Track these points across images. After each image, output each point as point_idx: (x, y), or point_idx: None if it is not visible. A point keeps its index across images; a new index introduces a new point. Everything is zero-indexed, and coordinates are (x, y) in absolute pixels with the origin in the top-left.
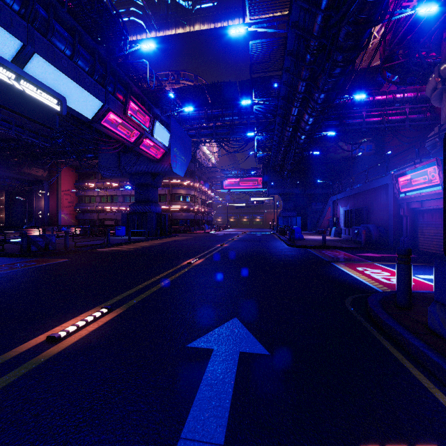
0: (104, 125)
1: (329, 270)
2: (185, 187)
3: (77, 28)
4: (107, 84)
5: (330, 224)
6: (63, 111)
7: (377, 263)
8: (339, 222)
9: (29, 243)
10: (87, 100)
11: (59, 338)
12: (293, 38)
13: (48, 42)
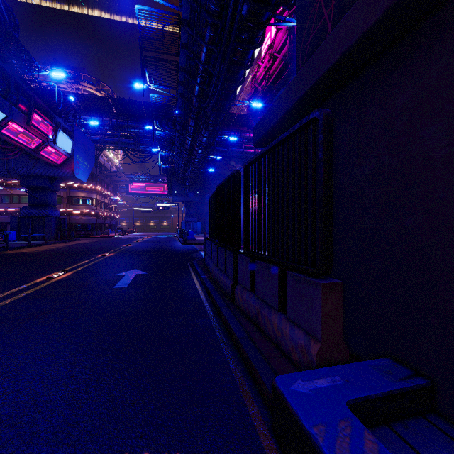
0: (4, 133)
1: (195, 254)
2: (85, 189)
3: None
4: (10, 97)
5: None
6: None
7: None
8: None
9: None
10: None
11: (53, 278)
12: (181, 100)
13: None
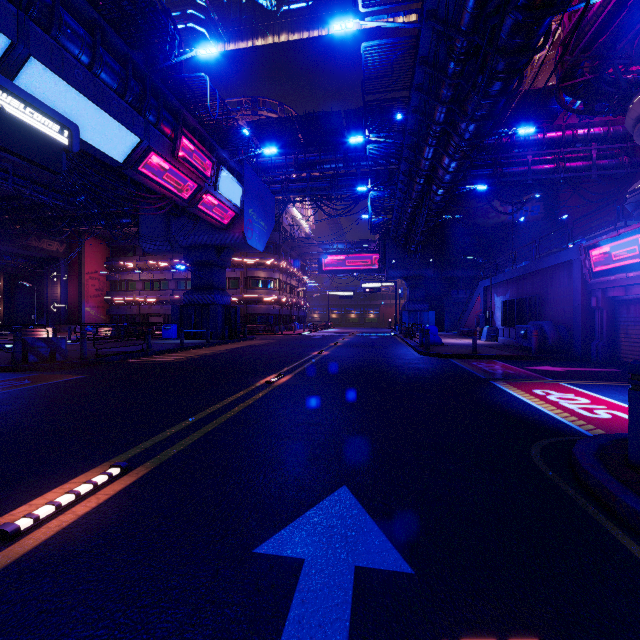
0: (143, 173)
1: (491, 393)
2: (265, 267)
3: (98, 23)
4: (147, 110)
5: (480, 321)
6: (74, 145)
7: (562, 381)
8: (494, 319)
9: (25, 350)
10: (115, 133)
11: (16, 533)
12: (429, 37)
13: (52, 41)
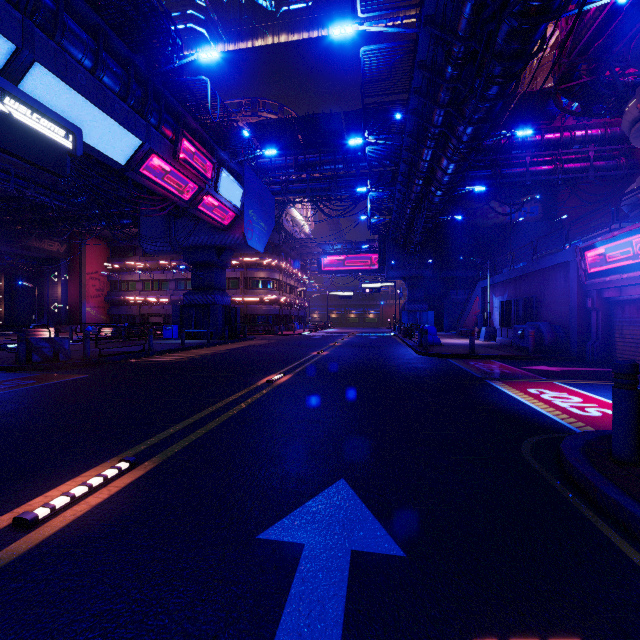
0: (145, 175)
1: (486, 392)
2: (265, 267)
3: (101, 27)
4: (148, 113)
5: (479, 321)
6: (78, 149)
7: (557, 381)
8: (492, 319)
9: (29, 350)
10: (117, 136)
11: (35, 521)
12: (427, 42)
13: (56, 46)
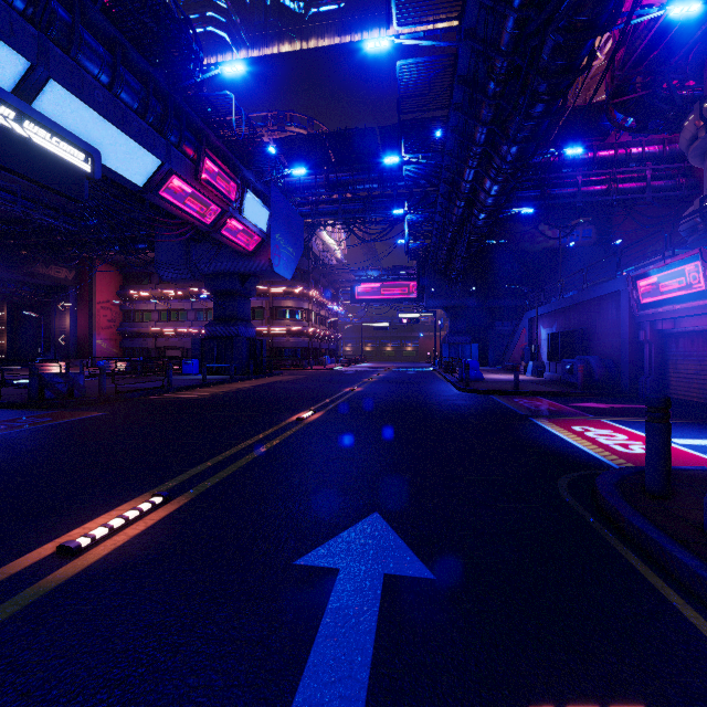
0: (164, 197)
1: (528, 430)
2: (293, 296)
3: (118, 40)
4: (168, 131)
5: (526, 355)
6: (96, 172)
7: (604, 418)
8: (540, 353)
9: (42, 386)
10: (136, 156)
11: (78, 549)
12: (468, 56)
13: (72, 62)
